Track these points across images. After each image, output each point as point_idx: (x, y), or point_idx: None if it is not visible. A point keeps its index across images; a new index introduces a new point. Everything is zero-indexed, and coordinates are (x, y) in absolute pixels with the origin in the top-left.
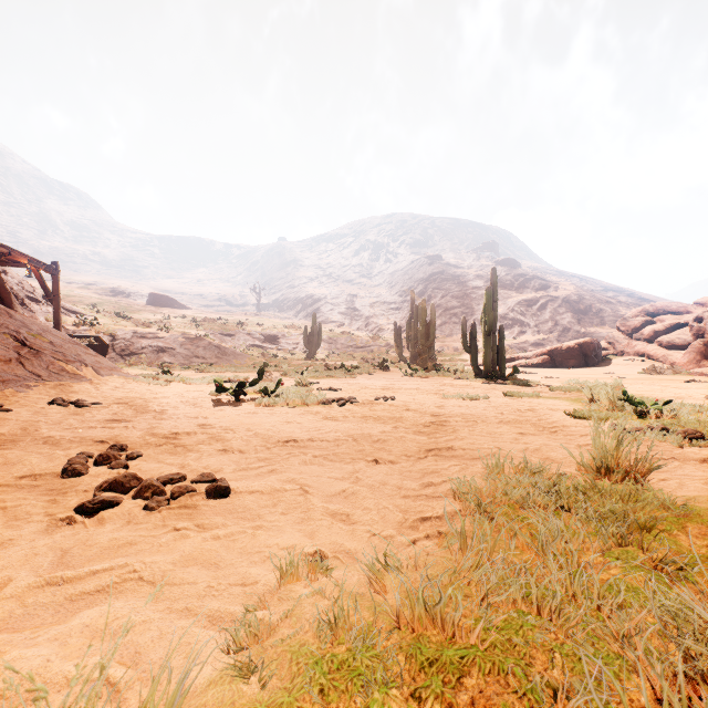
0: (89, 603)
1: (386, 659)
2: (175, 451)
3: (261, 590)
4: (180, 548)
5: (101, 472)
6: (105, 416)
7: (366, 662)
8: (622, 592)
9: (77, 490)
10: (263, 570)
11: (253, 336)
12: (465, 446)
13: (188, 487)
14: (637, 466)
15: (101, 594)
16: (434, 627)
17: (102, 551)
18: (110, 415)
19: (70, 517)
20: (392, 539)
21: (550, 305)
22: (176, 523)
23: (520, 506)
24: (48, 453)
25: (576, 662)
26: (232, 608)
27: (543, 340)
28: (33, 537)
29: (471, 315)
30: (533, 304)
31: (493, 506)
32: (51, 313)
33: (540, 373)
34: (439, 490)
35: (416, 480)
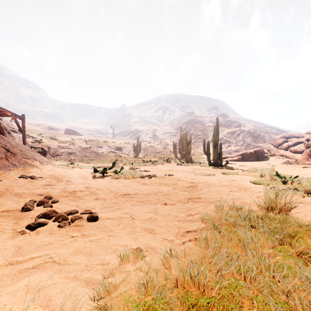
0: (28, 274)
1: (171, 304)
2: (74, 199)
3: (111, 267)
4: (73, 246)
5: (39, 209)
6: (44, 183)
7: (161, 305)
8: (284, 269)
9: (28, 217)
10: (112, 257)
11: (111, 147)
12: (205, 197)
13: (79, 216)
14: (285, 206)
15: (34, 269)
16: (194, 287)
17: (37, 247)
18: (46, 182)
19: (23, 230)
20: (173, 241)
21: (241, 134)
22: (72, 234)
23: (232, 225)
24: (16, 200)
25: (264, 305)
26: (97, 277)
27: (239, 149)
28: (5, 240)
29: (207, 138)
30: (234, 133)
31: (220, 225)
32: (21, 137)
33: (237, 163)
34: (194, 217)
35: (184, 213)
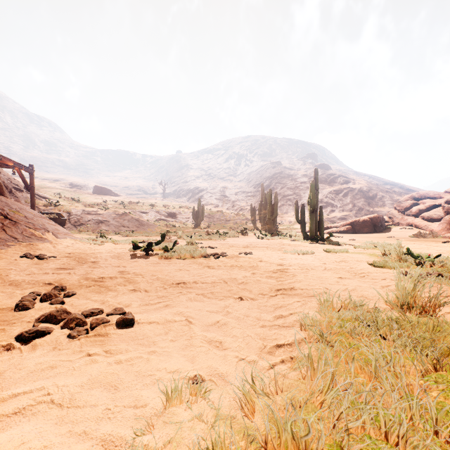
0: (4, 425)
1: None
2: (99, 291)
3: (149, 413)
4: (89, 372)
5: (43, 307)
6: (57, 265)
7: None
8: None
9: (23, 321)
10: (153, 392)
11: (160, 213)
12: (302, 287)
13: (103, 319)
14: (431, 303)
15: (17, 416)
16: None
17: (28, 374)
18: (60, 265)
19: (10, 344)
20: (255, 363)
21: (350, 194)
22: (90, 349)
23: (349, 334)
24: (10, 292)
25: None
26: (123, 432)
27: (346, 215)
28: None
29: (300, 200)
30: (339, 193)
31: (331, 335)
32: (29, 198)
33: (346, 237)
34: (288, 321)
35: (270, 313)
